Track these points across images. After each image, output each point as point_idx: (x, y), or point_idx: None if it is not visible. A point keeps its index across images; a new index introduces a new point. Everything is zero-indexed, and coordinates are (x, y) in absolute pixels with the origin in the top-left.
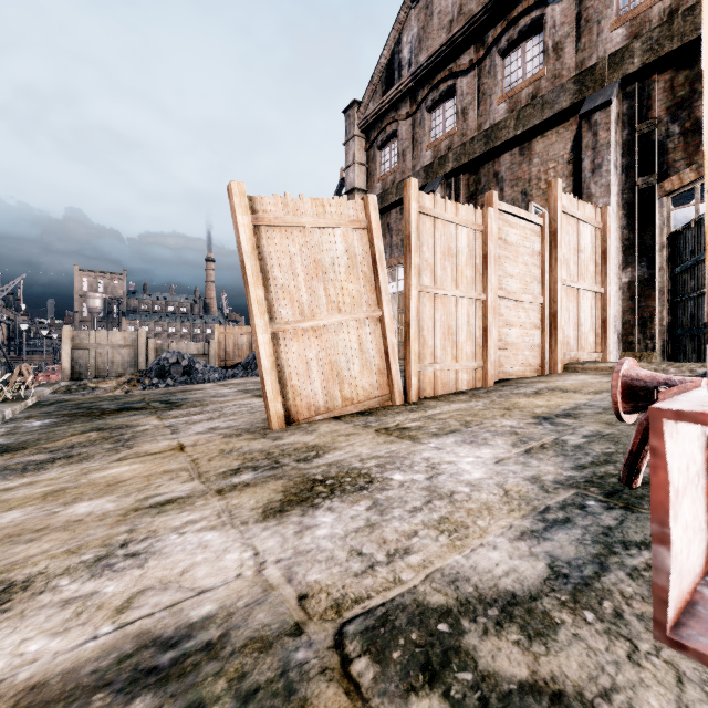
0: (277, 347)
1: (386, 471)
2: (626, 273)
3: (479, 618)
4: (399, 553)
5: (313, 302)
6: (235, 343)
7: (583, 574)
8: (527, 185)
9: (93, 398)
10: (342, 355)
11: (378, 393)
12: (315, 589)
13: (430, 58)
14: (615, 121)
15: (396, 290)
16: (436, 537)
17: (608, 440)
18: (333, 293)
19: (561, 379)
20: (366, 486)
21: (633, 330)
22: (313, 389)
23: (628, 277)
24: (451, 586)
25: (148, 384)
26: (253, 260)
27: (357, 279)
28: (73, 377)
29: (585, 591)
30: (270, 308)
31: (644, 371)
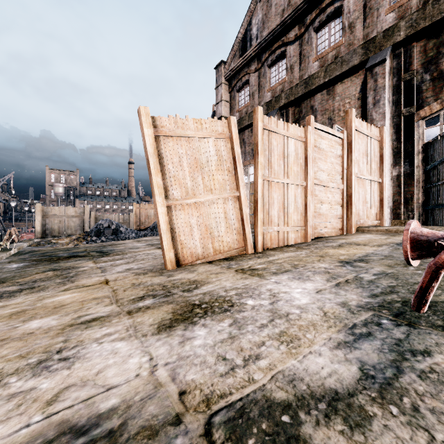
0: (170, 216)
1: (242, 298)
2: (395, 170)
3: (312, 411)
4: (252, 358)
5: (194, 186)
6: (146, 214)
7: (385, 376)
8: (331, 113)
9: (54, 249)
10: (213, 221)
11: (237, 246)
12: (192, 386)
13: (270, 33)
14: (388, 72)
15: (248, 181)
16: (278, 346)
17: (391, 277)
18: (207, 181)
19: (355, 237)
20: (229, 308)
21: (400, 206)
22: (194, 243)
23: (397, 172)
24: (290, 385)
25: (90, 240)
26: (155, 158)
27: (223, 171)
28: (42, 236)
29: (389, 389)
30: (166, 190)
31: (425, 229)
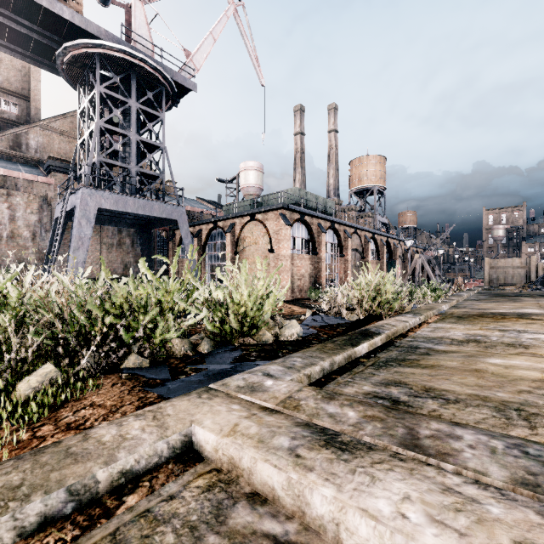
0: None
1: None
2: None
3: None
4: None
5: None
6: None
7: None
8: None
9: (502, 292)
10: None
11: None
12: None
13: None
14: None
15: None
16: None
17: None
18: None
19: None
20: None
21: None
22: None
23: None
24: None
25: (534, 288)
26: None
27: None
28: (489, 284)
29: None
30: None
31: None
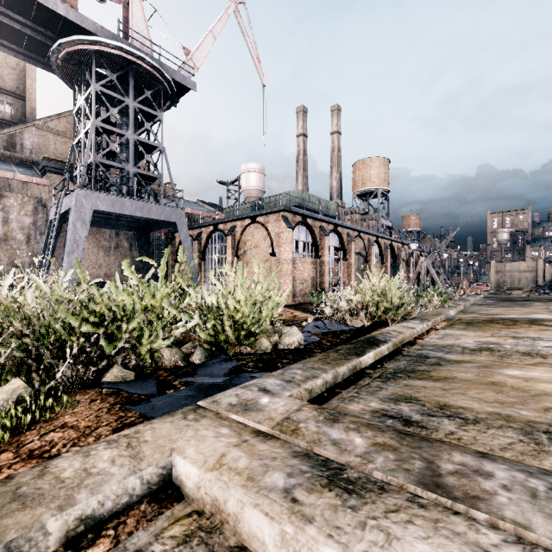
0: None
1: None
2: None
3: None
4: None
5: None
6: None
7: None
8: None
9: (509, 297)
10: None
11: None
12: None
13: None
14: None
15: None
16: None
17: None
18: None
19: None
20: None
21: None
22: None
23: None
24: None
25: (542, 293)
26: None
27: None
28: (495, 288)
29: None
30: None
31: None
